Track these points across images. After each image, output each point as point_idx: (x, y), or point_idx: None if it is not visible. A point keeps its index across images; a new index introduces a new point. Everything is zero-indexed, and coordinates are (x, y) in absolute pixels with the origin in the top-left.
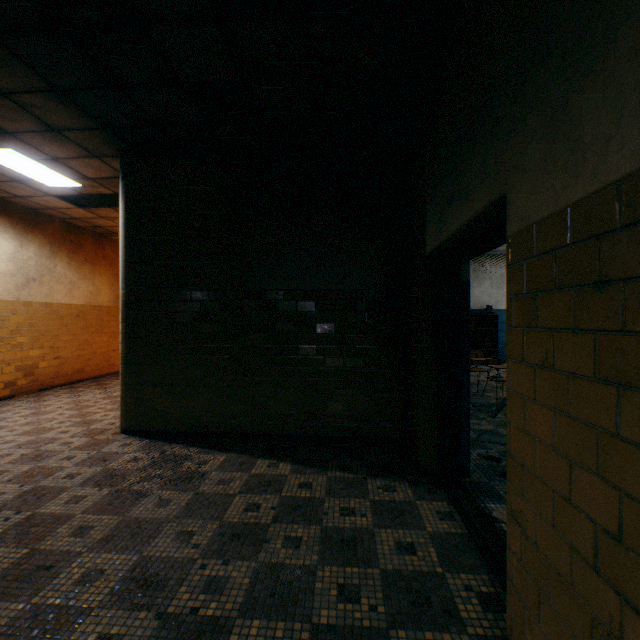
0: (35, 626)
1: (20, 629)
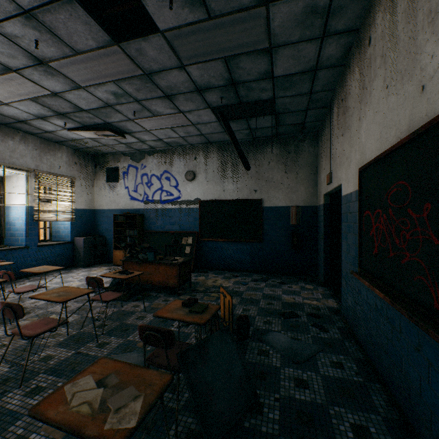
0: None
1: None
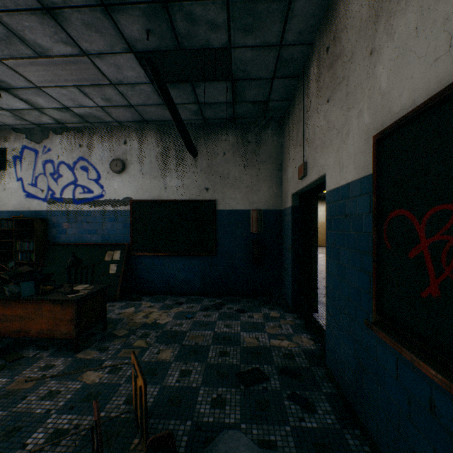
0: None
1: None
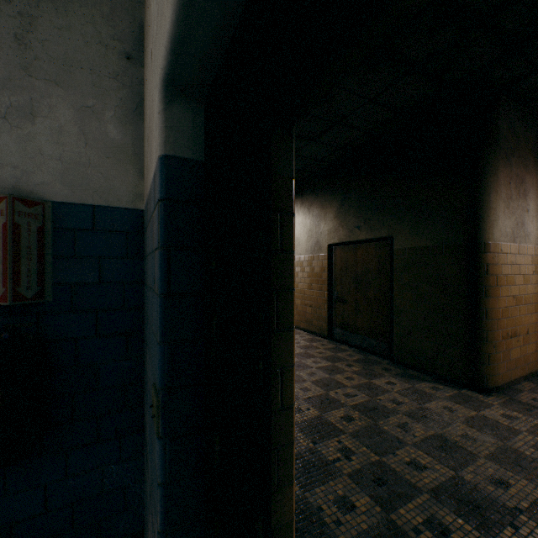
0: (535, 468)
1: (535, 464)
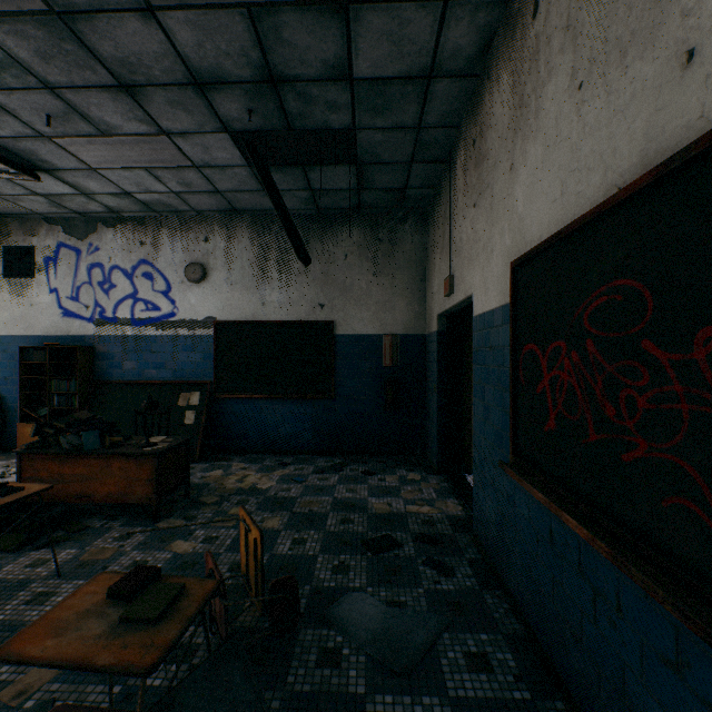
0: None
1: None
